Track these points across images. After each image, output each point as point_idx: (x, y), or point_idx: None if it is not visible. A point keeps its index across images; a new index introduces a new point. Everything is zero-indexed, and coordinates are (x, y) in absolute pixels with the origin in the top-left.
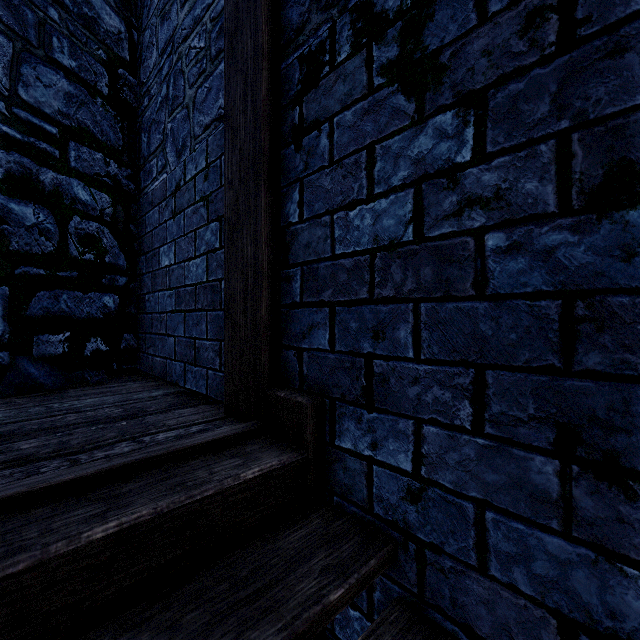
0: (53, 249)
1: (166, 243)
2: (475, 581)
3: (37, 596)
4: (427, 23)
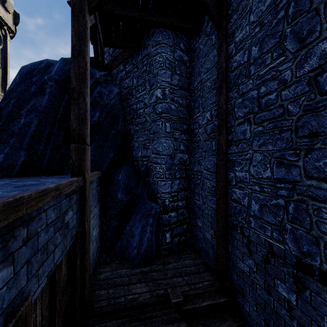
0: (176, 219)
1: (199, 220)
2: None
3: (199, 309)
4: (250, 244)
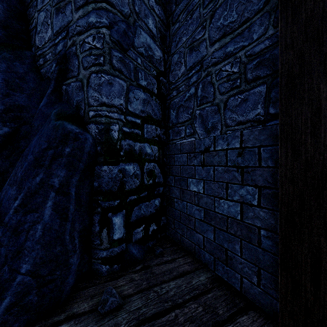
0: (139, 183)
1: (194, 178)
2: None
3: None
4: None
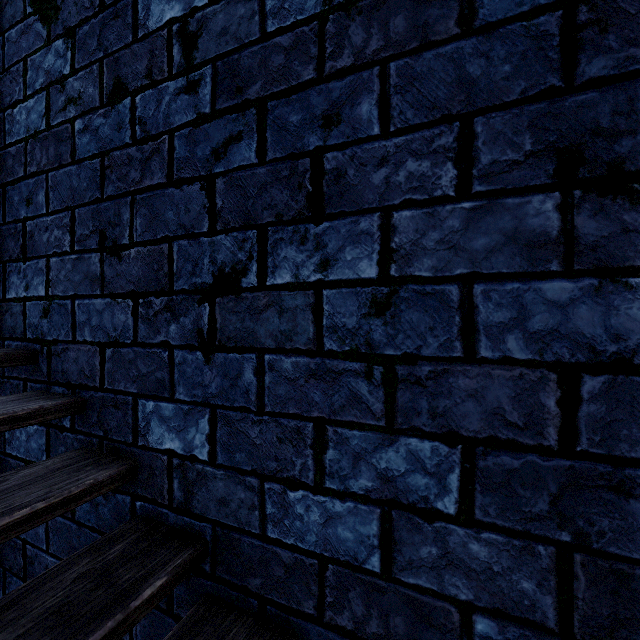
0: None
1: None
2: (72, 350)
3: None
4: None
